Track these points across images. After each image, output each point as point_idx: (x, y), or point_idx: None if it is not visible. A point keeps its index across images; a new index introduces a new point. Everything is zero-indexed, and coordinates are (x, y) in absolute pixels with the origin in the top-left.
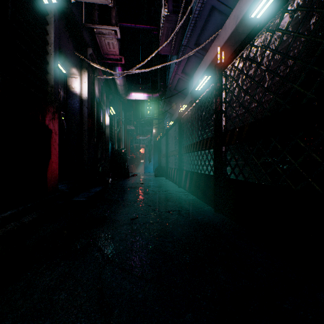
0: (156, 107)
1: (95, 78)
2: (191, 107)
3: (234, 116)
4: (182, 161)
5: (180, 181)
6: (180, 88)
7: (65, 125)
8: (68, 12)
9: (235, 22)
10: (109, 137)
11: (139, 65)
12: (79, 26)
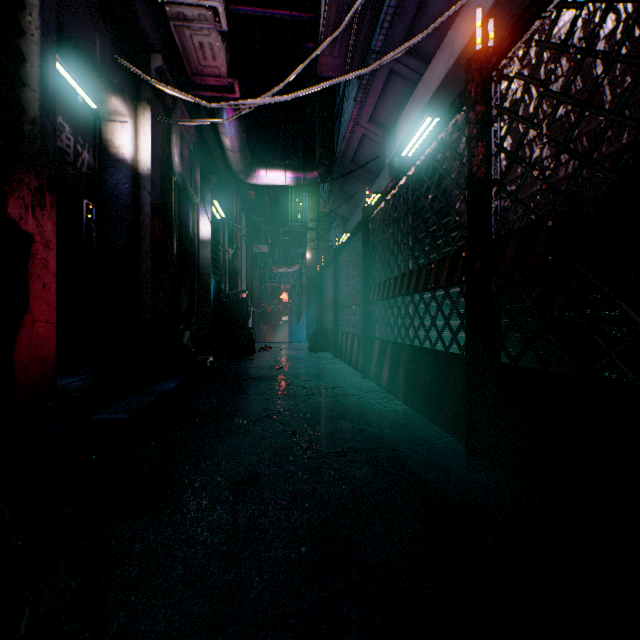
0: (313, 206)
1: (173, 128)
2: (394, 189)
3: (503, 208)
4: (372, 318)
5: (367, 365)
6: (366, 159)
7: (95, 233)
8: None
9: None
10: (210, 266)
11: (272, 92)
12: None
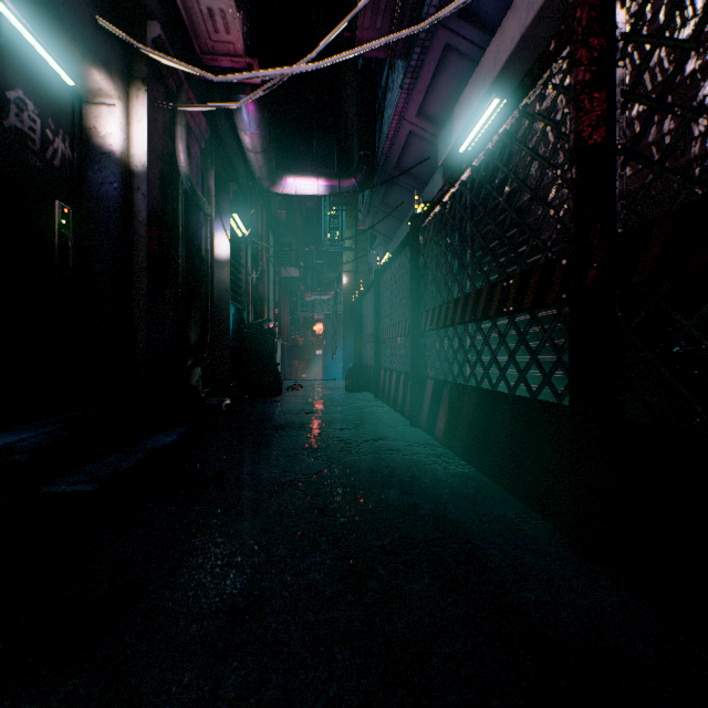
0: (351, 222)
1: (178, 118)
2: (453, 187)
3: None
4: (422, 352)
5: (416, 410)
6: (413, 162)
7: (71, 244)
8: None
9: None
10: (228, 291)
11: (298, 65)
12: None
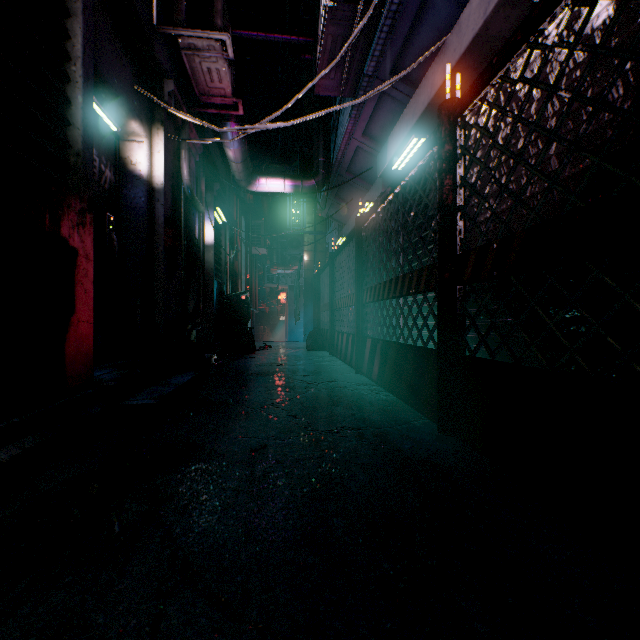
0: (311, 209)
1: (183, 144)
2: (383, 204)
3: (478, 222)
4: (364, 318)
5: (360, 362)
6: (360, 168)
7: (116, 243)
8: None
9: (482, 12)
10: (213, 269)
11: (274, 115)
12: (145, 29)
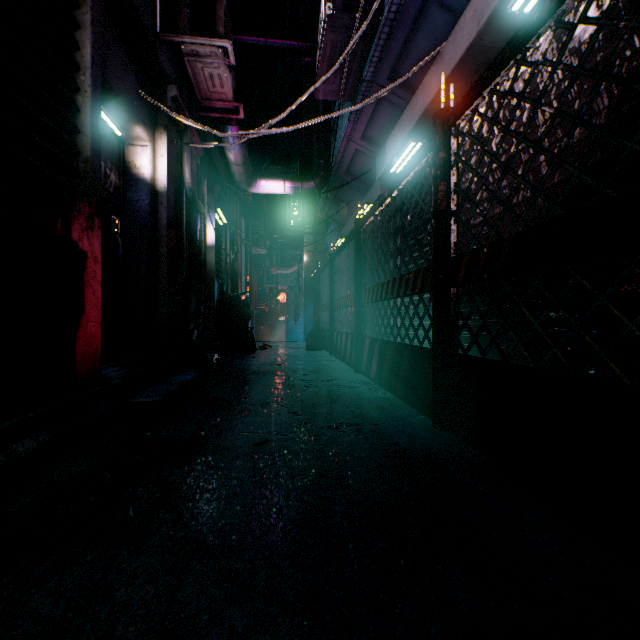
0: (310, 210)
1: (185, 148)
2: (381, 207)
3: (472, 225)
4: (363, 318)
5: (359, 361)
6: (359, 170)
7: (120, 245)
8: (124, 7)
9: (476, 24)
10: (213, 270)
11: (275, 120)
12: (149, 37)
